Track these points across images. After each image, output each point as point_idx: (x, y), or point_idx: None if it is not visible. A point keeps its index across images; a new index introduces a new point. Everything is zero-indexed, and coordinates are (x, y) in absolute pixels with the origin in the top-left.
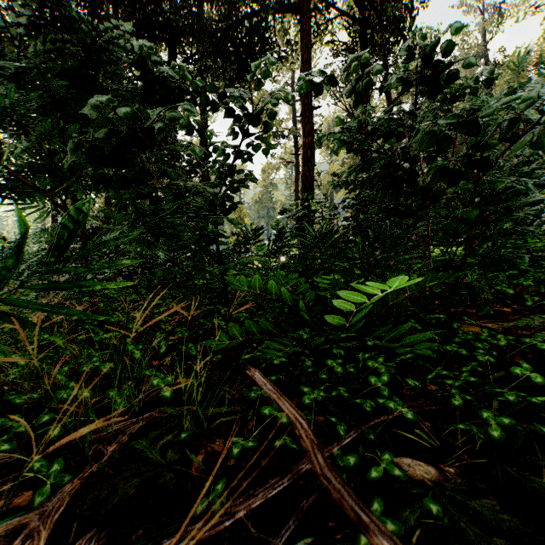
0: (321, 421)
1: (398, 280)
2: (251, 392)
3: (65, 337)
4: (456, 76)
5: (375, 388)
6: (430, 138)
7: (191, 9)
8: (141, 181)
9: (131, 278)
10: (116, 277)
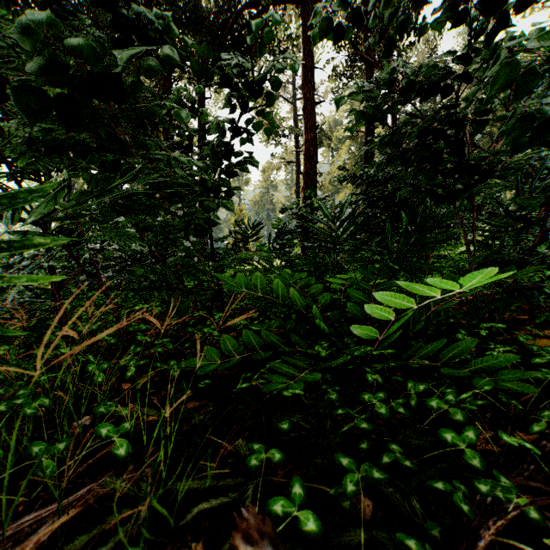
0: (367, 507)
1: (482, 275)
2: (251, 456)
3: (18, 351)
4: (528, 1)
5: (451, 449)
6: (505, 75)
7: (188, 1)
8: (106, 149)
9: (99, 277)
10: (76, 275)
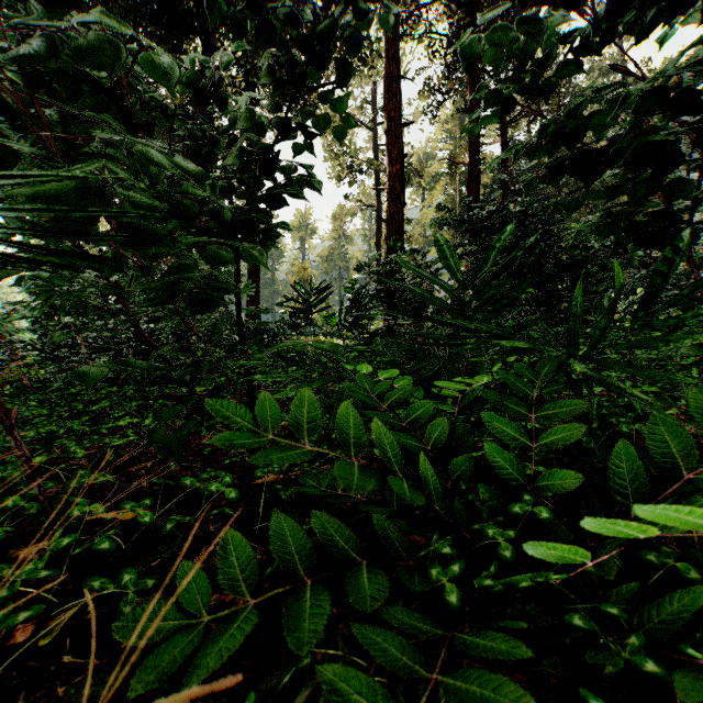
0: None
1: None
2: None
3: None
4: None
5: None
6: None
7: None
8: None
9: None
10: None
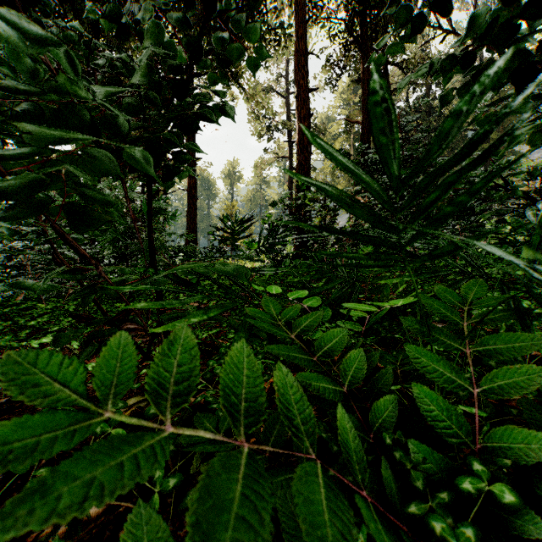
0: None
1: None
2: None
3: None
4: None
5: None
6: None
7: None
8: None
9: None
10: None
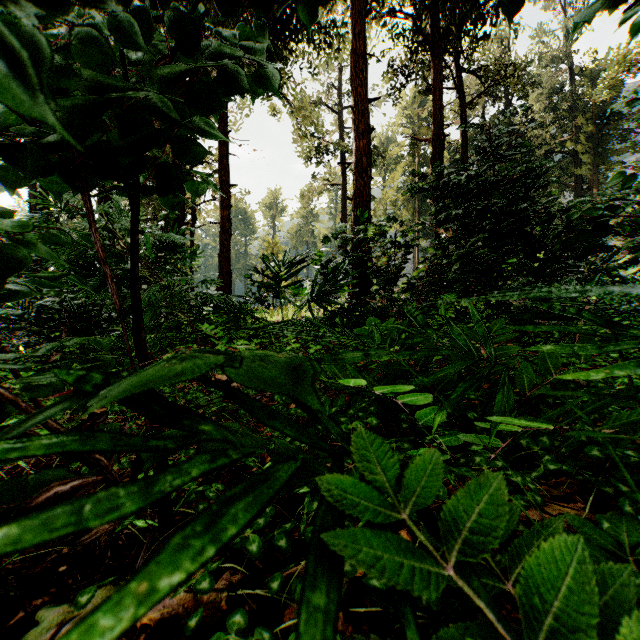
0: None
1: None
2: None
3: None
4: None
5: None
6: None
7: None
8: None
9: None
10: None
